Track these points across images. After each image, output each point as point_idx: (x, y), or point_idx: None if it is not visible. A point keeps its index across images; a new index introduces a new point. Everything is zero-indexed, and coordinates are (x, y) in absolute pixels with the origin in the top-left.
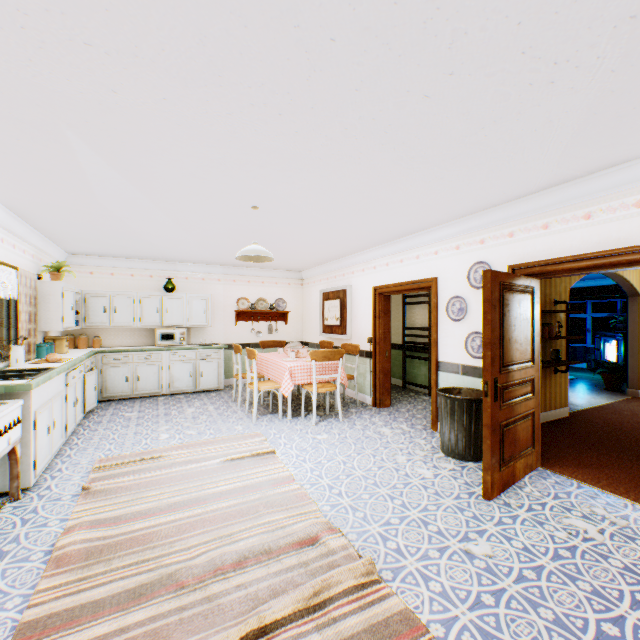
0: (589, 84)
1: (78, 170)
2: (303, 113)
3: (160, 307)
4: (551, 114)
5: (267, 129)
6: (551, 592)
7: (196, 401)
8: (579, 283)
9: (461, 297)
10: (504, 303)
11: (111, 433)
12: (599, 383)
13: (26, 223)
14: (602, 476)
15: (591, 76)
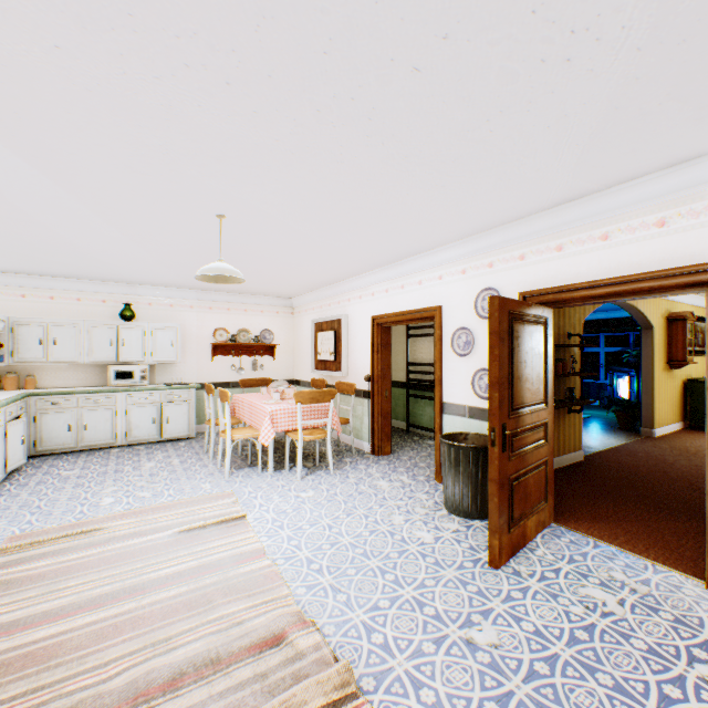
0: (611, 66)
1: None
2: (259, 83)
3: (115, 339)
4: (567, 106)
5: (215, 105)
6: (567, 692)
7: (159, 453)
8: (592, 315)
9: (468, 329)
10: (514, 335)
11: (37, 499)
12: (613, 422)
13: None
14: (620, 531)
15: (614, 54)
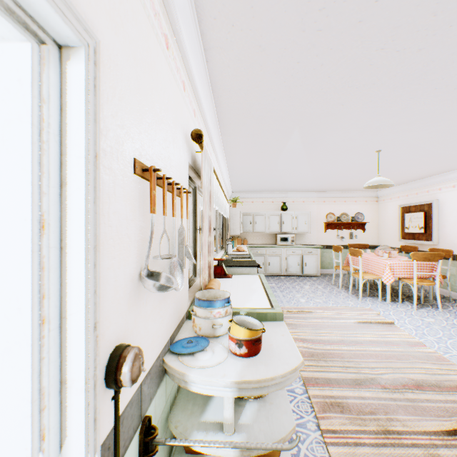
0: None
1: (281, 148)
2: None
3: (279, 221)
4: None
5: (434, 100)
6: None
7: (305, 281)
8: None
9: None
10: None
11: None
12: None
13: (229, 178)
14: None
15: None
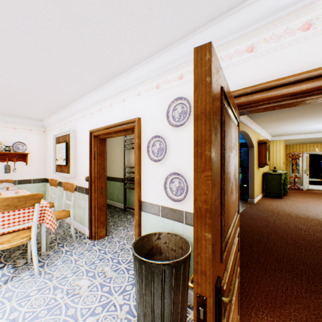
0: None
1: None
2: None
3: None
4: None
5: None
6: None
7: None
8: None
9: (161, 136)
10: (225, 129)
11: None
12: None
13: None
14: None
15: None
